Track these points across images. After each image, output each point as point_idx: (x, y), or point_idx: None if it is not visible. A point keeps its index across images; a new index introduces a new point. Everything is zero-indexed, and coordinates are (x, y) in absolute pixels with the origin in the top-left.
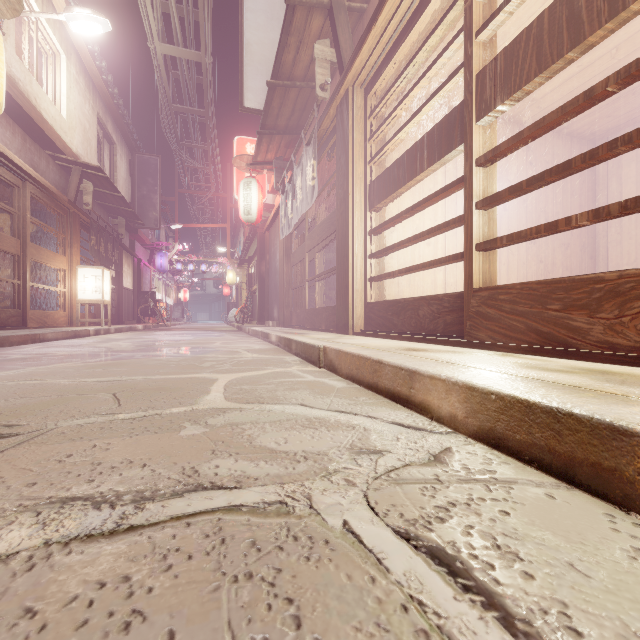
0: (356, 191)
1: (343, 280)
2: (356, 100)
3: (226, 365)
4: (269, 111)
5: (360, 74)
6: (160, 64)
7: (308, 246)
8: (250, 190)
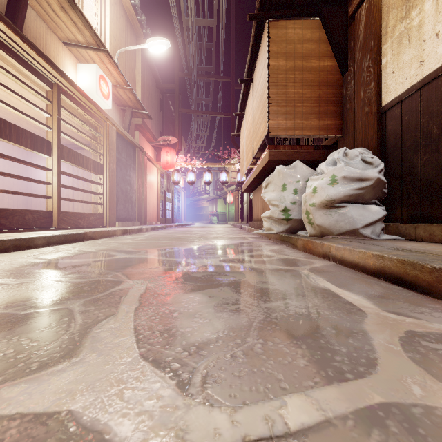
0: None
1: None
2: None
3: (112, 244)
4: None
5: None
6: None
7: None
8: None
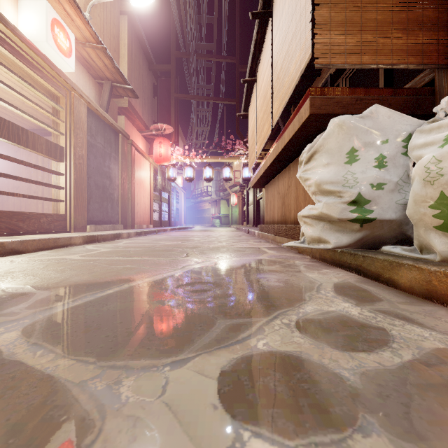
0: None
1: None
2: None
3: (28, 265)
4: None
5: None
6: None
7: None
8: None
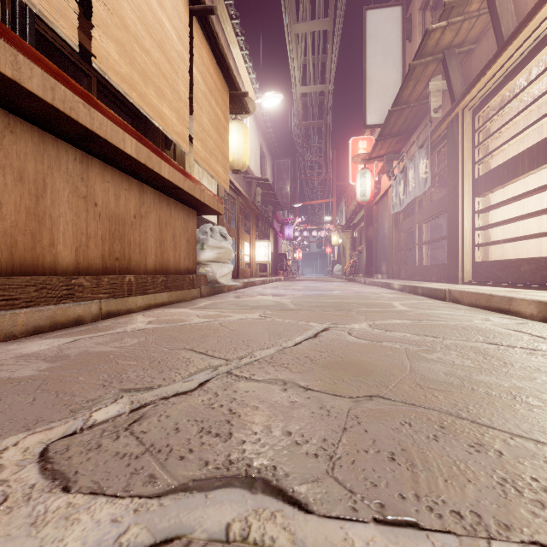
0: (465, 183)
1: (454, 246)
2: (465, 120)
3: (385, 298)
4: (386, 125)
5: (469, 103)
6: (298, 100)
7: (418, 219)
8: (365, 178)
